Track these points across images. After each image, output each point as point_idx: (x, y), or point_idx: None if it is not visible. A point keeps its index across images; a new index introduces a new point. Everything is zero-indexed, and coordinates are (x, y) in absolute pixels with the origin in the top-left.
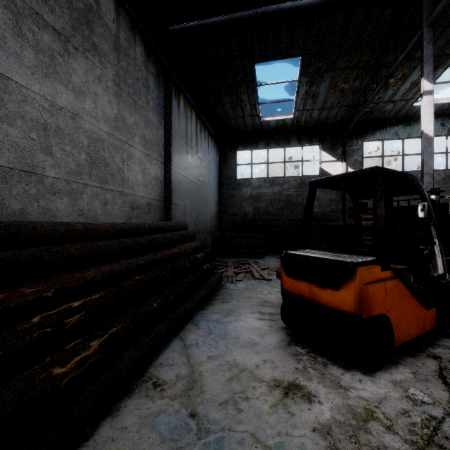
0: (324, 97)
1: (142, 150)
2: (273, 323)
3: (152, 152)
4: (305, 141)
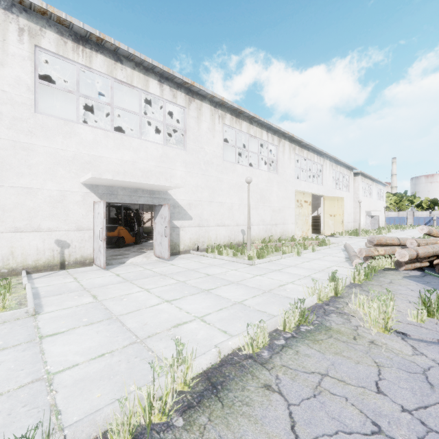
0: None
1: None
2: None
3: None
4: None
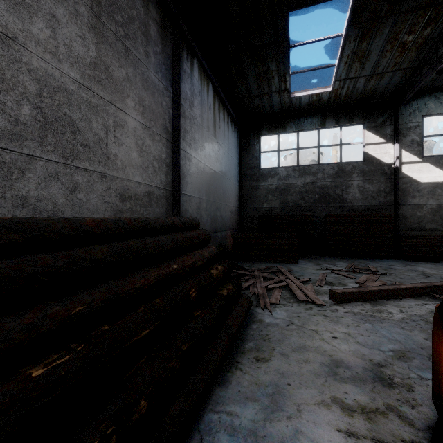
0: (376, 57)
1: (138, 119)
2: None
3: (155, 125)
4: (345, 120)
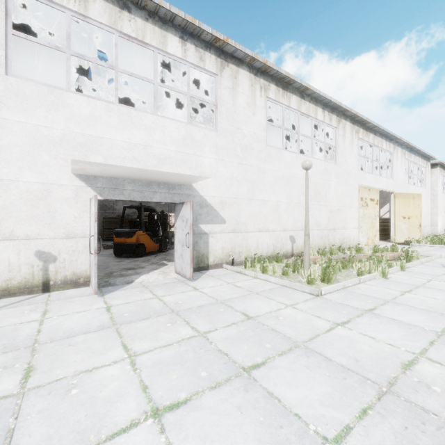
0: None
1: None
2: (110, 257)
3: None
4: None
